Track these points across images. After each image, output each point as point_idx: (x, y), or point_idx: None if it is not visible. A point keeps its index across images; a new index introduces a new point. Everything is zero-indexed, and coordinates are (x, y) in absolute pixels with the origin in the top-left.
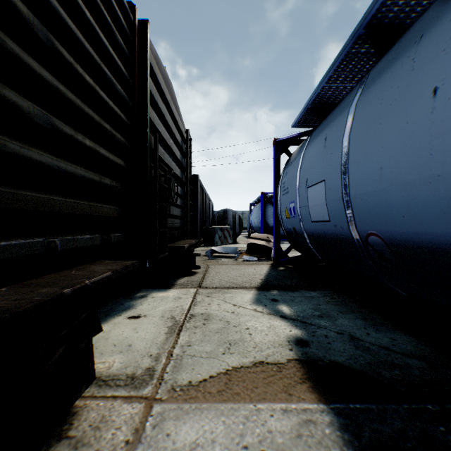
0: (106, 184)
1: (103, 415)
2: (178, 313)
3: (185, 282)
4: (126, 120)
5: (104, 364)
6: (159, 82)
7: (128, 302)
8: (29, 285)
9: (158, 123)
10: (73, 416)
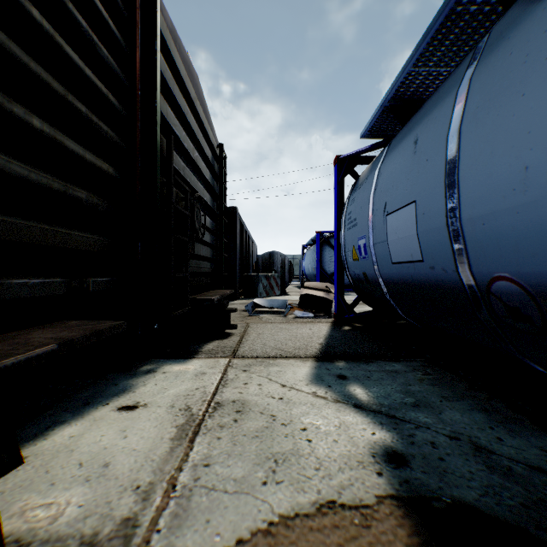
0: (77, 199)
1: None
2: (197, 399)
3: (214, 348)
4: (119, 107)
5: (48, 510)
6: (177, 67)
7: (126, 381)
8: None
9: (176, 124)
10: None
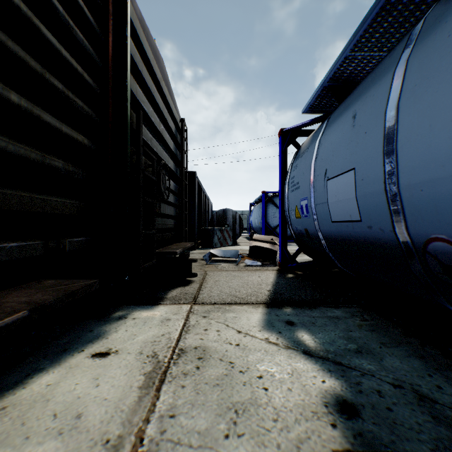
0: (54, 168)
1: None
2: (163, 346)
3: (178, 295)
4: (94, 85)
5: None
6: (145, 51)
7: (100, 327)
8: None
9: (144, 101)
10: None
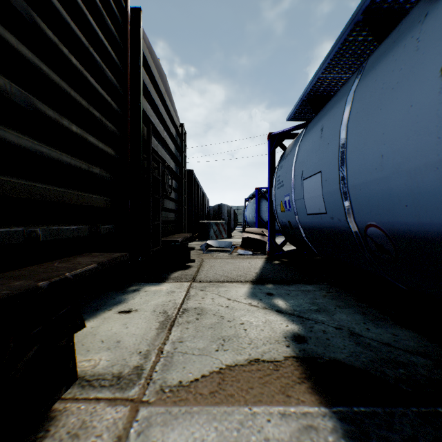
0: (94, 174)
1: (83, 420)
2: (171, 307)
3: (179, 275)
4: (117, 109)
5: (90, 362)
6: (153, 73)
7: (120, 296)
8: (3, 278)
9: (152, 114)
10: (50, 422)
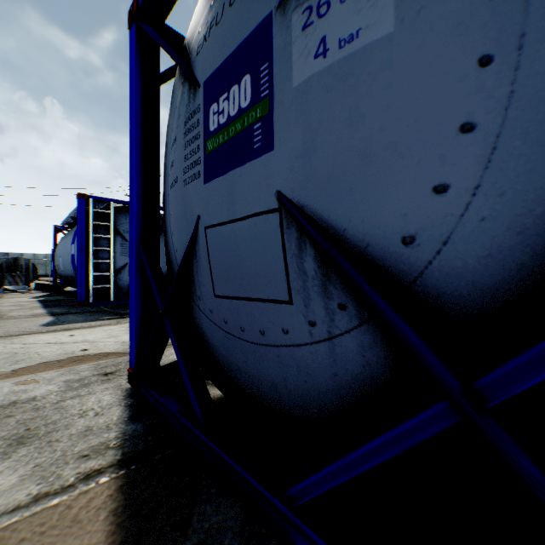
0: None
1: None
2: None
3: None
4: None
5: None
6: None
7: None
8: None
9: None
10: None
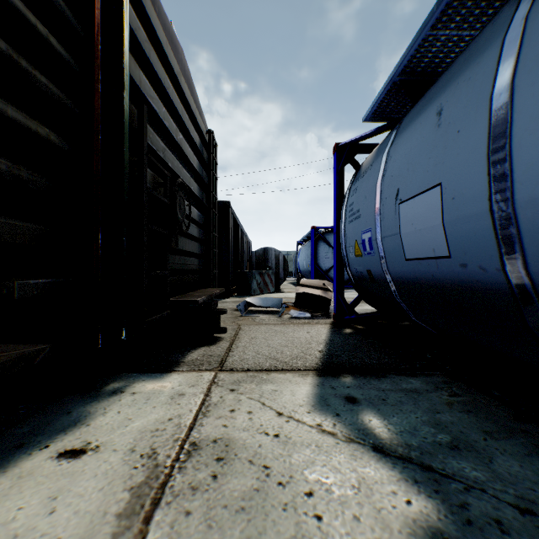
0: None
1: None
2: (168, 438)
3: (199, 357)
4: (68, 59)
5: None
6: (155, 30)
7: (82, 407)
8: None
9: (153, 96)
10: None
